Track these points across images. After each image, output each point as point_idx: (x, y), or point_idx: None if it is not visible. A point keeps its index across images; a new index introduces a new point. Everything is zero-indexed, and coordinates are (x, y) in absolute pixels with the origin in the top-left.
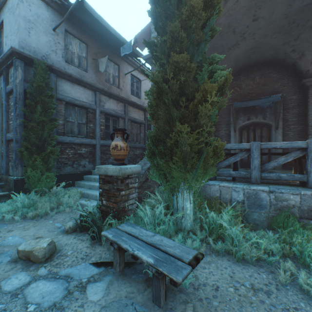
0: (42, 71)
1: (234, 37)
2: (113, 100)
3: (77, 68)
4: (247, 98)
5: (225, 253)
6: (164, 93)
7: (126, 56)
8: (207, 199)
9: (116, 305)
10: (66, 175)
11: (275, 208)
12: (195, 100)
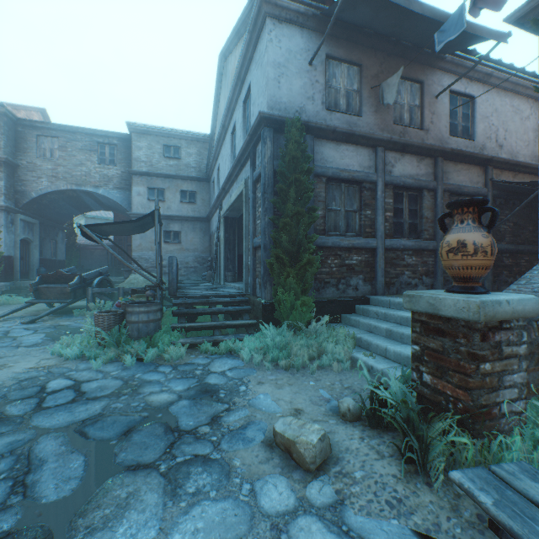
0: (295, 134)
1: None
2: (410, 156)
3: (344, 115)
4: None
5: None
6: None
7: (440, 55)
8: None
9: None
10: (327, 302)
11: None
12: None
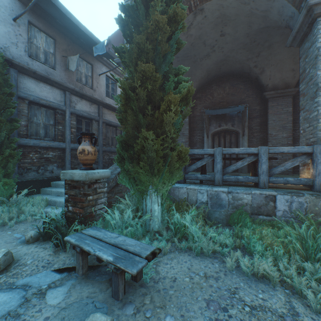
0: None
1: (205, 49)
2: (86, 101)
3: (43, 65)
4: (219, 106)
5: (187, 249)
6: (130, 100)
7: (101, 56)
8: (176, 201)
9: (76, 305)
10: (29, 181)
11: (233, 206)
12: (160, 108)
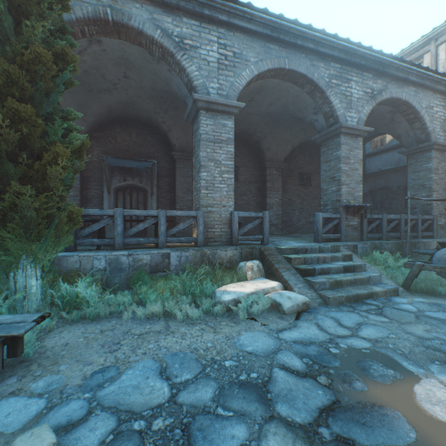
0: None
1: (106, 82)
2: None
3: None
4: (125, 156)
5: (81, 320)
6: None
7: None
8: (64, 274)
9: None
10: None
11: (134, 269)
12: (44, 159)
